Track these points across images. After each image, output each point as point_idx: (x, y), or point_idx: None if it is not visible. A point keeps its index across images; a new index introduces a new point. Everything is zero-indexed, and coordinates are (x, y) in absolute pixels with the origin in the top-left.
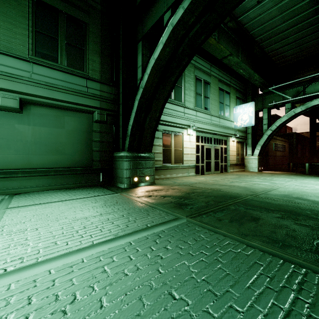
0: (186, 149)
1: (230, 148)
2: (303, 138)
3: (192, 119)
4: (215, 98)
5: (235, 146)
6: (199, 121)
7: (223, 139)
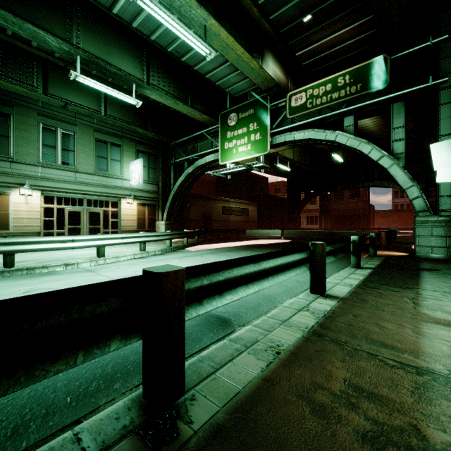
0: (17, 212)
1: (122, 212)
2: (282, 201)
3: (31, 176)
4: (88, 152)
5: (135, 209)
6: (47, 178)
7: (109, 200)
